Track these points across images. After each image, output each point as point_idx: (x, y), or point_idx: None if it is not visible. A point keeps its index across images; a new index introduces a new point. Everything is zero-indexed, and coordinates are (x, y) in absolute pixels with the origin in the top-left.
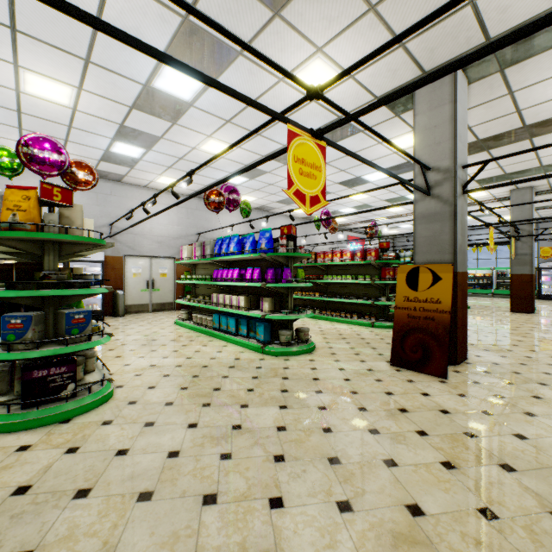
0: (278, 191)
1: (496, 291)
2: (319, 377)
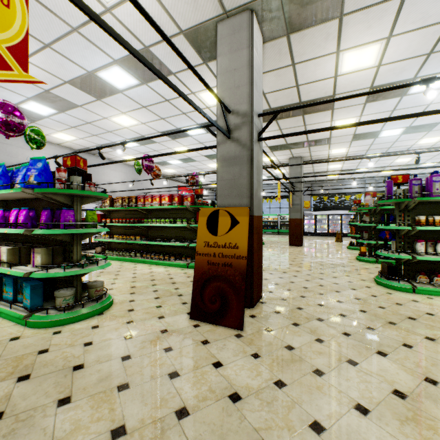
0: (100, 133)
1: (280, 231)
2: (86, 361)
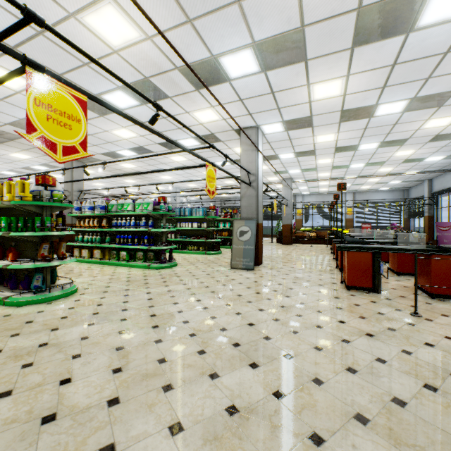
0: None
1: None
2: None
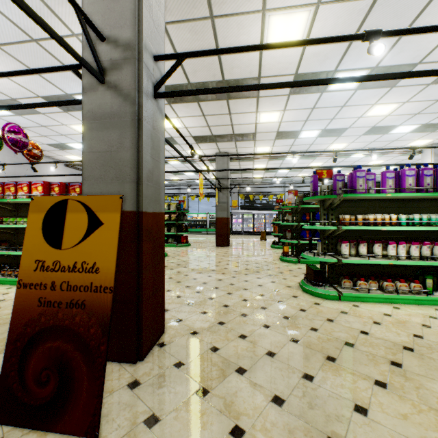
0: None
1: (209, 230)
2: None
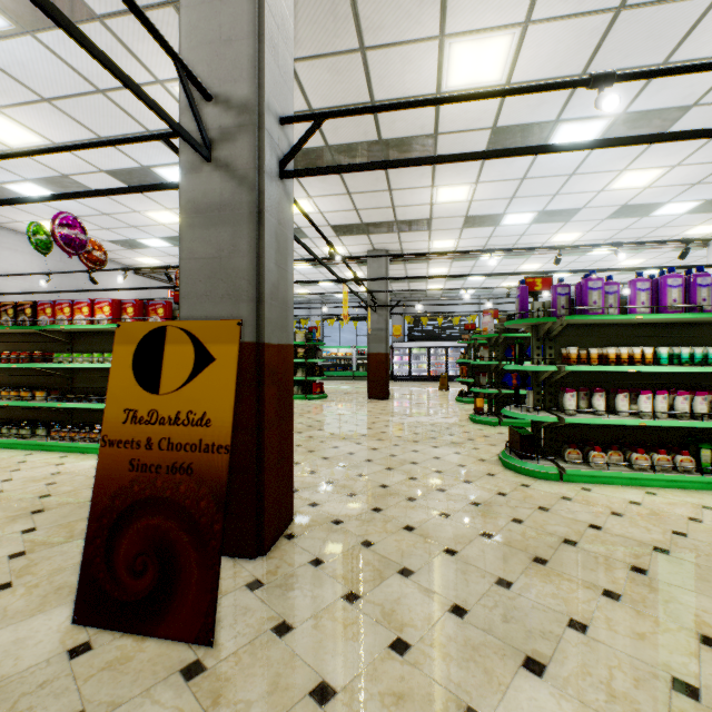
0: None
1: (357, 373)
2: None
